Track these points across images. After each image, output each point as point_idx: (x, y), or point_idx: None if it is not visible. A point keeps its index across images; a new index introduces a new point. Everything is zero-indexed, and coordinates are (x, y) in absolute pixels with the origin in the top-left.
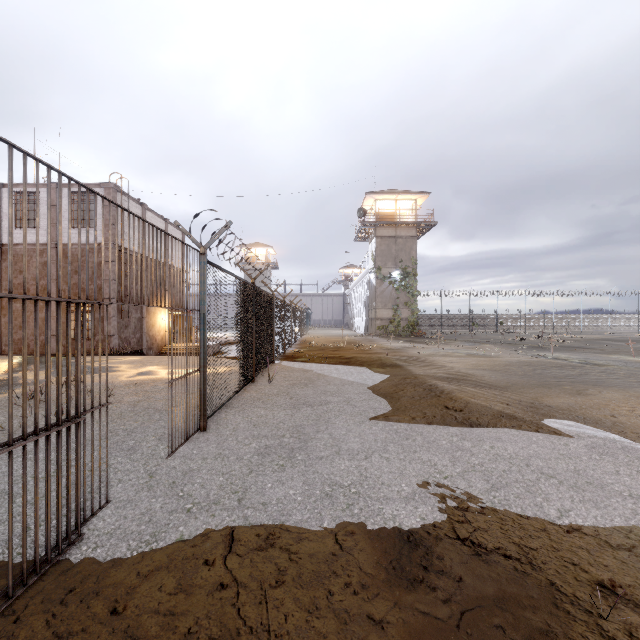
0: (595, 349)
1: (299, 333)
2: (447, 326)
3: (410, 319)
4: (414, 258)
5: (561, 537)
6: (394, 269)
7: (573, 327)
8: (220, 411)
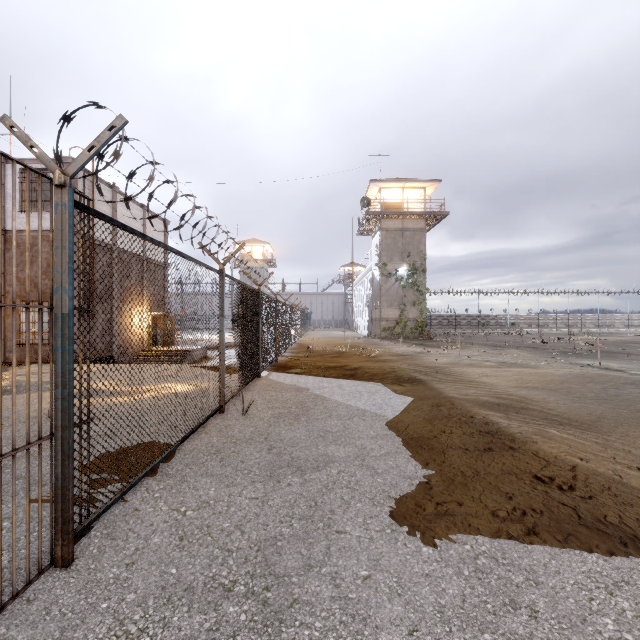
0: (639, 355)
1: (296, 335)
2: (454, 327)
3: (418, 320)
4: (423, 253)
5: None
6: (401, 265)
7: (587, 328)
8: (138, 487)
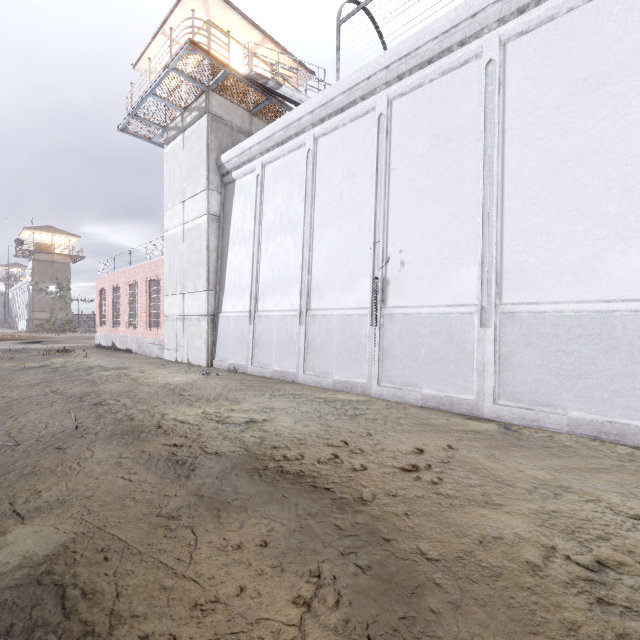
0: None
1: None
2: None
3: (65, 319)
4: (69, 278)
5: (31, 347)
6: (51, 284)
7: None
8: None
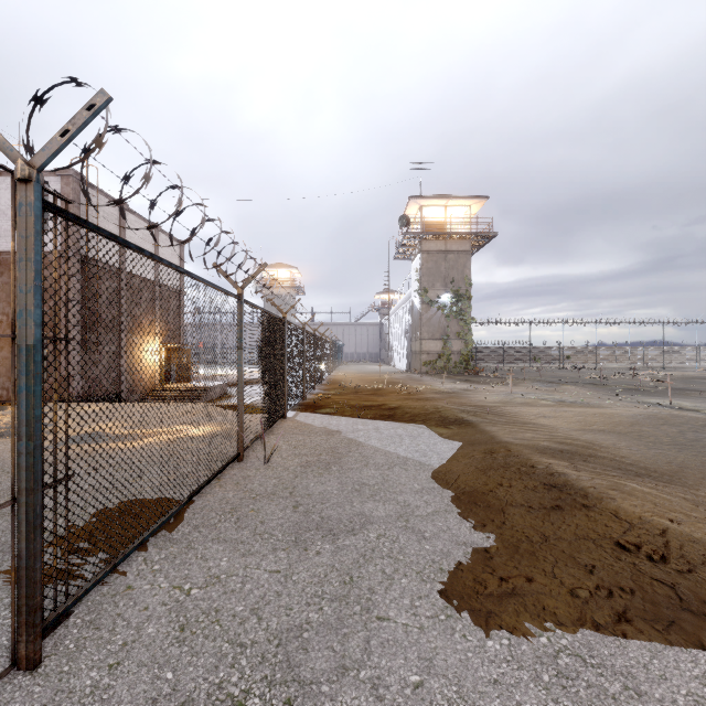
0: None
1: (327, 370)
2: (502, 360)
3: (463, 353)
4: (468, 278)
5: None
6: (444, 291)
7: (649, 362)
8: (133, 557)
